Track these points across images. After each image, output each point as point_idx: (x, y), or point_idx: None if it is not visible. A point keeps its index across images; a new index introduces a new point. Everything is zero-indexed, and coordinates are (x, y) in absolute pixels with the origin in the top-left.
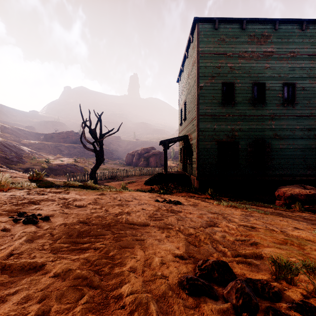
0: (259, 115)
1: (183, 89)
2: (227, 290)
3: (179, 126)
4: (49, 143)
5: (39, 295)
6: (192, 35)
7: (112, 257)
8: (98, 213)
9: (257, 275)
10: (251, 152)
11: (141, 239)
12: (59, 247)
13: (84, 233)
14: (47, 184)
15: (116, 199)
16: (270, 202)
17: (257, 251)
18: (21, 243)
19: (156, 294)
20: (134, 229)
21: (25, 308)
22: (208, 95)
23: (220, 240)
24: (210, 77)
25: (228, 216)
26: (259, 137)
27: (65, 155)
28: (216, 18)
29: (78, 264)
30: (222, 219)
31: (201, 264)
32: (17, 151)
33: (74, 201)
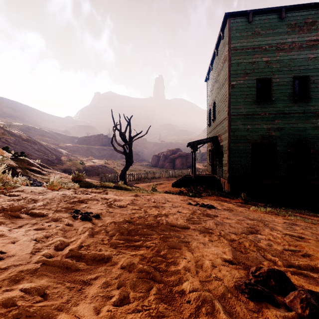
0: (301, 112)
1: (212, 88)
2: (290, 299)
3: (207, 126)
4: (82, 146)
5: (116, 282)
6: (222, 32)
7: (164, 256)
8: (138, 214)
9: (318, 289)
10: (291, 153)
11: (186, 241)
12: (117, 243)
13: (132, 232)
14: (87, 185)
15: (150, 201)
16: (316, 210)
17: (312, 263)
18: (86, 237)
19: (215, 294)
20: (175, 231)
21: (109, 292)
22: (240, 93)
23: (267, 249)
24: (242, 74)
25: (269, 223)
26: (301, 136)
27: (96, 157)
28: (250, 10)
29: (138, 260)
30: (263, 227)
31: (254, 271)
32: (56, 153)
33: (115, 201)
